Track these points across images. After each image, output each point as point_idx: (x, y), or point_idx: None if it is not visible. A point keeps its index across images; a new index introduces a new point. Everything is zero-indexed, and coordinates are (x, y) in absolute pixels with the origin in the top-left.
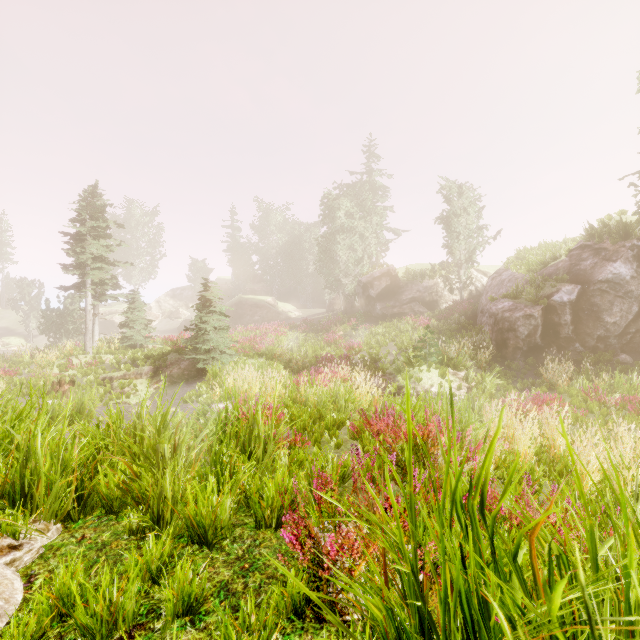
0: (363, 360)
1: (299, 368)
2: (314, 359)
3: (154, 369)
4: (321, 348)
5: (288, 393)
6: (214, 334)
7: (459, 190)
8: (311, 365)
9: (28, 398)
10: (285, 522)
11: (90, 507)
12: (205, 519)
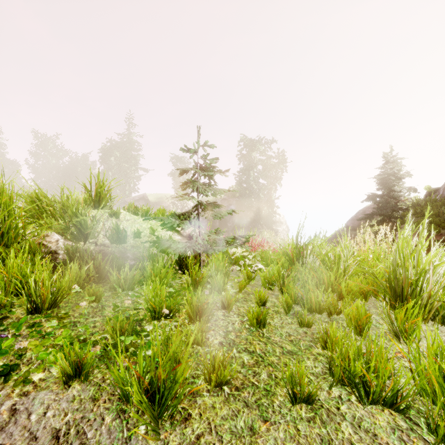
0: None
1: None
2: None
3: None
4: None
5: None
6: None
7: (180, 159)
8: None
9: None
10: None
11: None
12: None
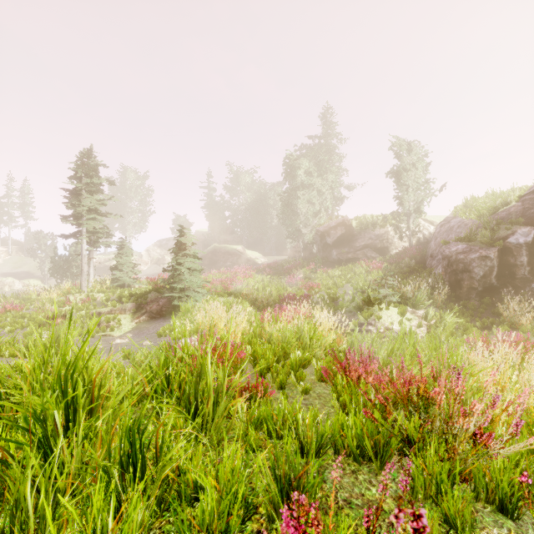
0: (322, 299)
1: (264, 306)
2: (278, 298)
3: (136, 305)
4: (284, 288)
5: (253, 329)
6: (188, 275)
7: (408, 147)
8: (275, 303)
9: (27, 330)
10: None
11: None
12: None
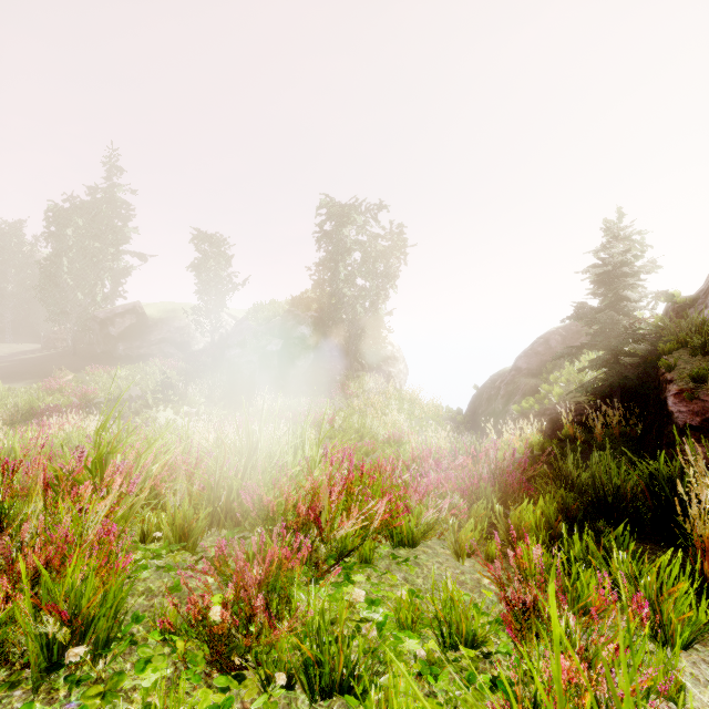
0: (100, 407)
1: (7, 424)
2: (30, 412)
3: None
4: (39, 398)
5: None
6: None
7: (210, 239)
8: (25, 419)
9: None
10: None
11: None
12: None
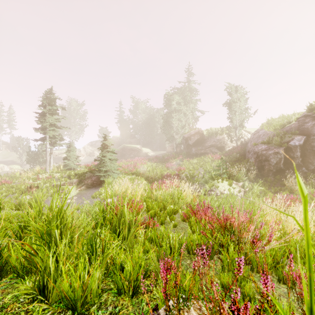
0: (186, 176)
1: (153, 180)
2: (160, 176)
3: (79, 180)
4: (164, 170)
5: (146, 193)
6: (109, 162)
7: (235, 89)
8: (159, 179)
9: (15, 195)
10: (139, 288)
11: (6, 272)
12: (77, 291)
